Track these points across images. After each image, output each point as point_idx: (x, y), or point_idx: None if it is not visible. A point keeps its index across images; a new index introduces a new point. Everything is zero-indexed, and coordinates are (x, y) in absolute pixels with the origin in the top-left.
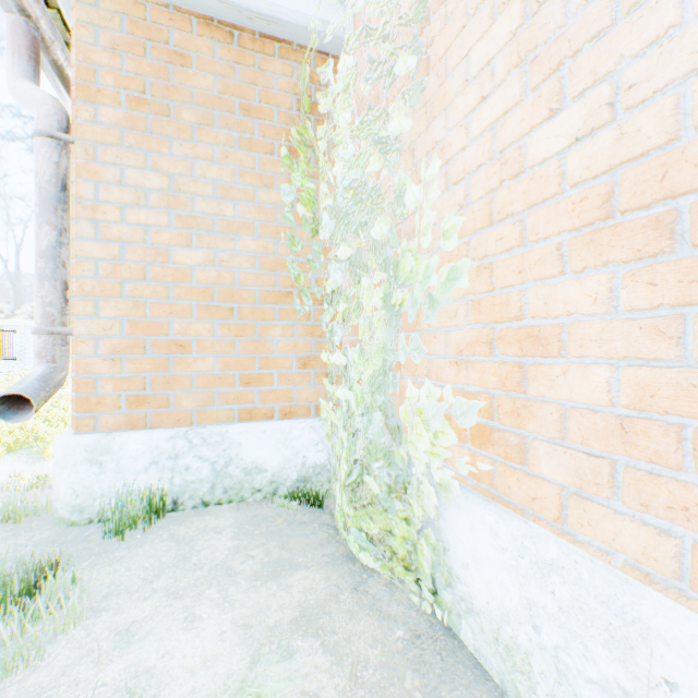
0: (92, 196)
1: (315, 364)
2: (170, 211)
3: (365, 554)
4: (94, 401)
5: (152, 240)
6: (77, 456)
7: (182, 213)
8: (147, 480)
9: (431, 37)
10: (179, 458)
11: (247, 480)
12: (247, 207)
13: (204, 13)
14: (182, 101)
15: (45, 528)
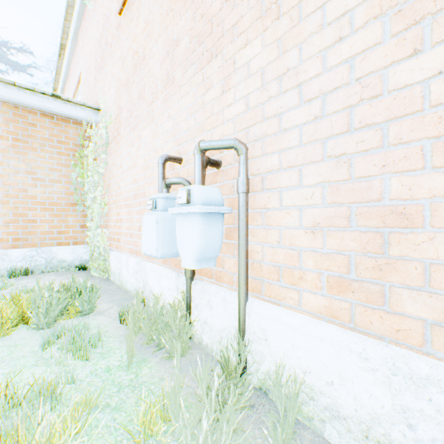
0: None
1: (87, 227)
2: (29, 175)
3: (95, 273)
4: None
5: (22, 186)
6: None
7: (34, 176)
8: (22, 264)
9: (113, 148)
10: (34, 257)
11: (60, 264)
12: (60, 175)
13: (43, 111)
14: (34, 139)
15: None
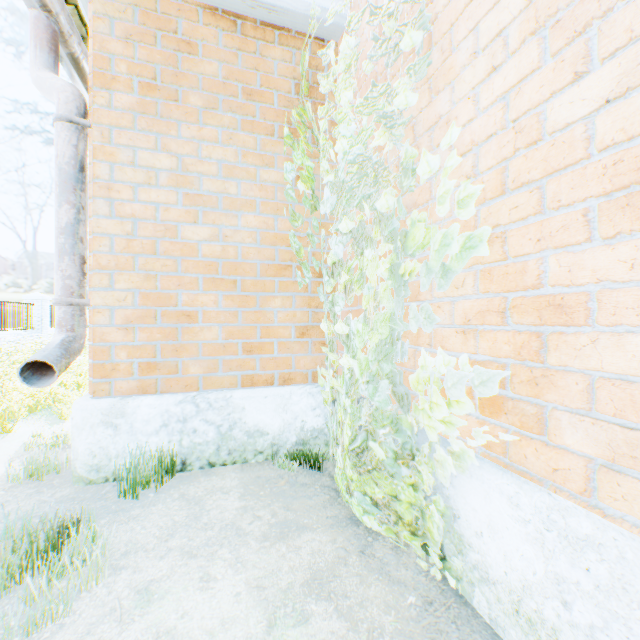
0: (107, 176)
1: (312, 334)
2: (178, 189)
3: (369, 517)
4: (109, 368)
5: (162, 217)
6: (94, 419)
7: (189, 191)
8: (158, 442)
9: (434, 14)
10: (187, 421)
11: (249, 442)
12: (249, 186)
13: (210, 3)
14: (189, 87)
15: (65, 486)
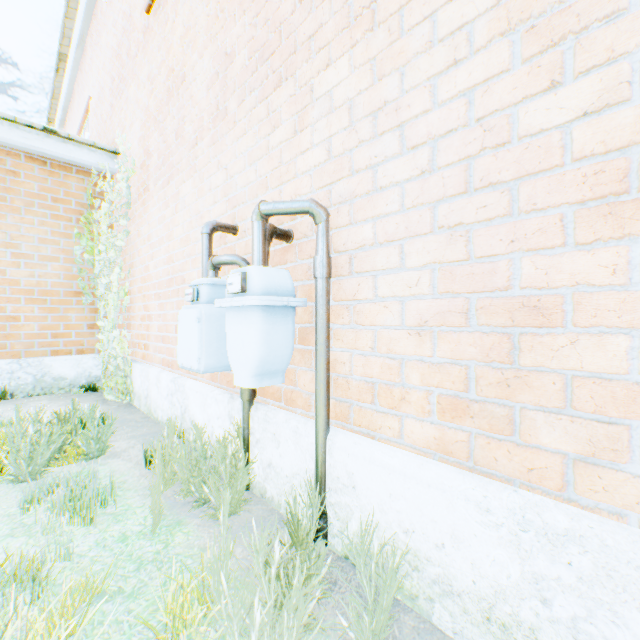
0: None
1: (98, 327)
2: (8, 250)
3: (111, 396)
4: None
5: None
6: None
7: (15, 251)
8: None
9: (137, 210)
10: (15, 373)
11: (56, 384)
12: (56, 249)
13: (29, 152)
14: (16, 195)
15: None
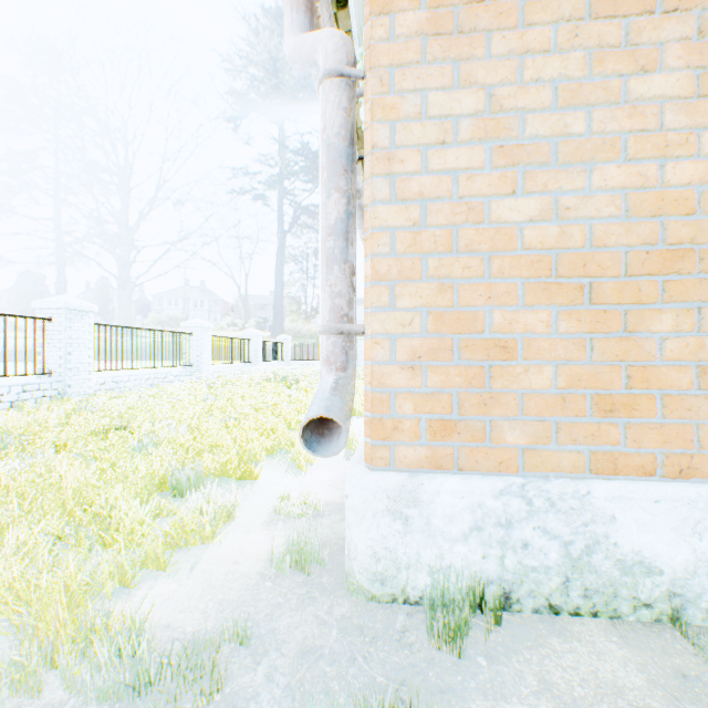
0: (386, 142)
1: None
2: (483, 144)
3: None
4: (388, 426)
5: (461, 191)
6: (377, 503)
7: (500, 144)
8: (465, 553)
9: None
10: (511, 527)
11: (622, 582)
12: (606, 113)
13: None
14: None
15: (338, 593)
